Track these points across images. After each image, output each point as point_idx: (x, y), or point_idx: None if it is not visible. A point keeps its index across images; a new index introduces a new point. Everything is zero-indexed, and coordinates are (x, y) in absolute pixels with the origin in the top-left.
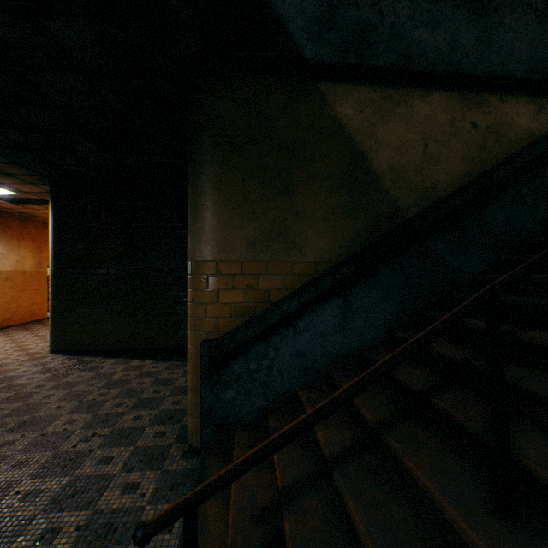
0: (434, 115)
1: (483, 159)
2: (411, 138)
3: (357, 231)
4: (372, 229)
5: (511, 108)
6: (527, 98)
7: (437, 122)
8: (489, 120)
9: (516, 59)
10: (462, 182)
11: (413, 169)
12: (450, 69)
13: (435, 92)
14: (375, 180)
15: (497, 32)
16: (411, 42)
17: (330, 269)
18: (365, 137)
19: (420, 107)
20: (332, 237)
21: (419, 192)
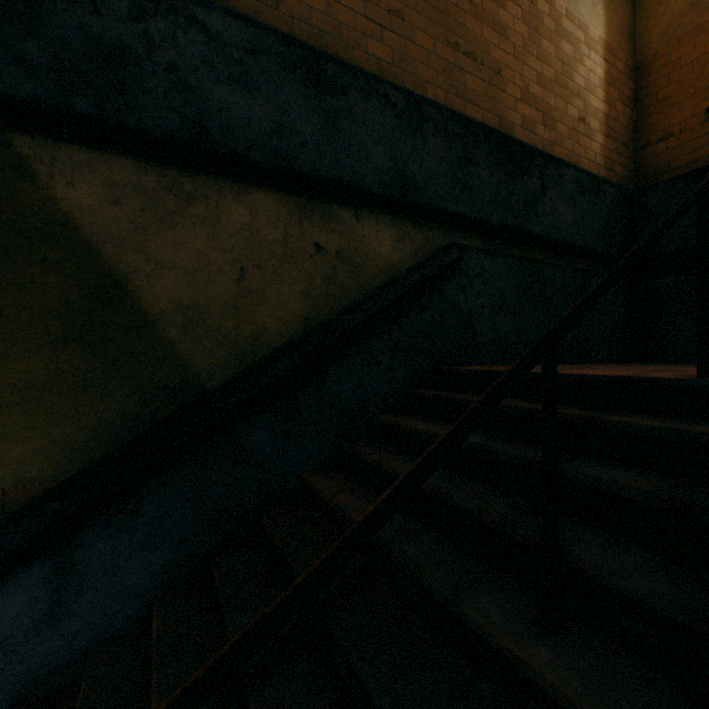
0: (258, 225)
1: (332, 297)
2: (217, 258)
3: (107, 419)
4: (140, 413)
5: (370, 229)
6: (390, 219)
7: (262, 238)
8: (341, 242)
9: (372, 166)
10: (303, 330)
11: (221, 308)
12: (278, 161)
13: (259, 191)
14: (147, 326)
15: (347, 122)
16: (209, 103)
17: (25, 507)
18: (125, 249)
19: (234, 210)
20: (47, 435)
21: (233, 345)
